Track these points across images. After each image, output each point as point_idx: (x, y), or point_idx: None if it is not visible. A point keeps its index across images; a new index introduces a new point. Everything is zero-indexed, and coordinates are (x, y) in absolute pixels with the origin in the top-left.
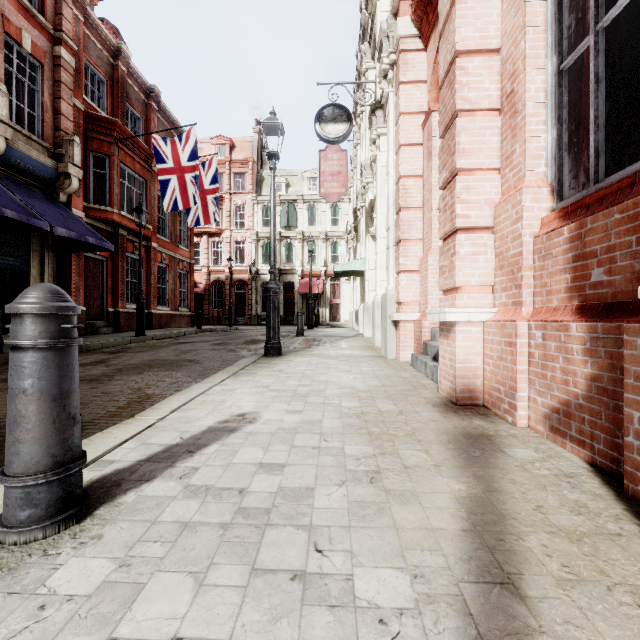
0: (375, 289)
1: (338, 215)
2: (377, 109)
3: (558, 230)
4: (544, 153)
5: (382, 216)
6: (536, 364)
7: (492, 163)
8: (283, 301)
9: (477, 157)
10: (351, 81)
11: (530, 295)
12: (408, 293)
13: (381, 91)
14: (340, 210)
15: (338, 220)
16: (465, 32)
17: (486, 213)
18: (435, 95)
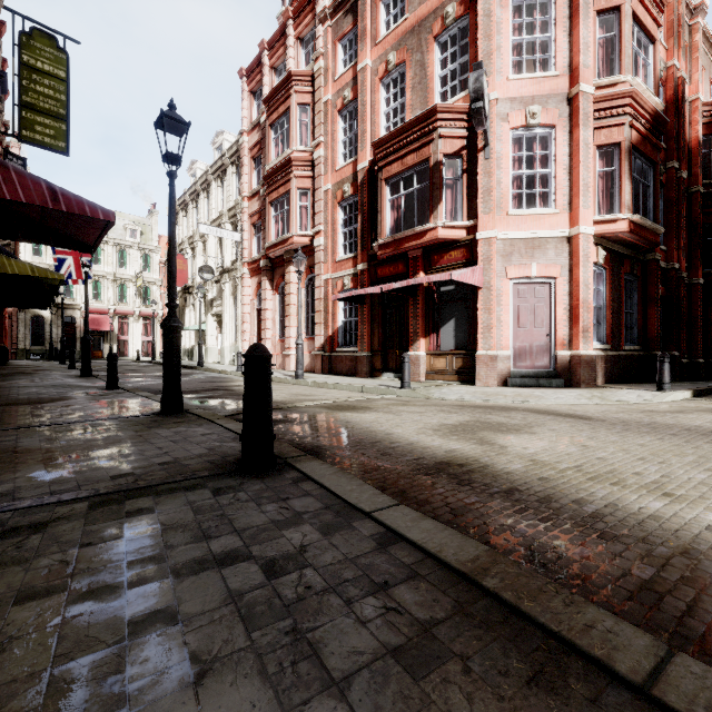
0: (223, 342)
1: (126, 259)
2: (226, 273)
3: (280, 343)
4: (278, 330)
5: (227, 314)
6: (277, 360)
7: (271, 328)
8: (60, 336)
9: (269, 327)
10: (214, 257)
11: (277, 351)
12: (247, 347)
13: (227, 265)
14: (129, 255)
15: (126, 264)
16: (267, 306)
17: (270, 336)
18: (255, 295)
